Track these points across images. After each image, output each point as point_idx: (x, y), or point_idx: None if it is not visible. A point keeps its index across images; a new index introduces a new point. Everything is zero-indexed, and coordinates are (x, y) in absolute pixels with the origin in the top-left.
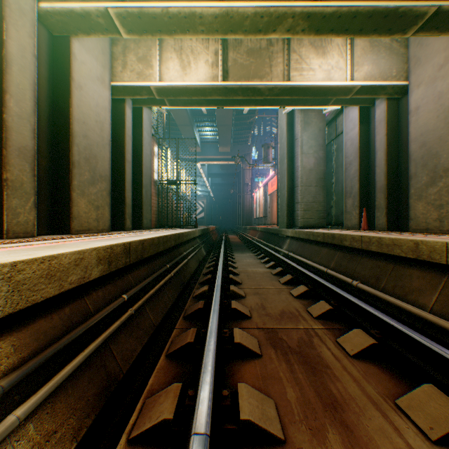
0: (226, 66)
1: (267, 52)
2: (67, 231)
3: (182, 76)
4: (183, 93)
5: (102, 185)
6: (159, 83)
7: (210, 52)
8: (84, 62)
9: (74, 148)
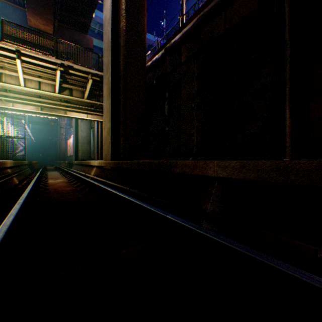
0: None
1: None
2: None
3: (23, 106)
4: (24, 111)
5: None
6: (13, 107)
7: None
8: None
9: None
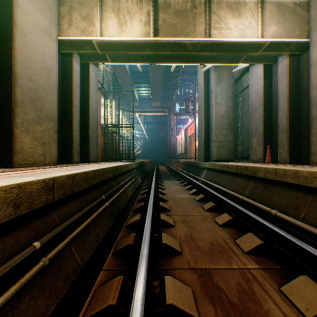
0: (157, 25)
1: (191, 14)
2: (9, 165)
3: (119, 33)
4: (120, 48)
5: (49, 124)
6: (100, 37)
7: (143, 13)
8: (29, 12)
9: (17, 88)
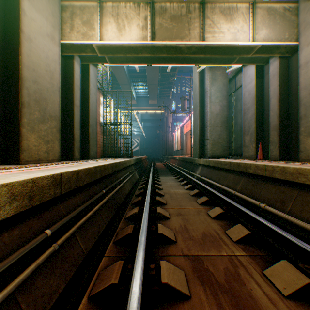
0: (154, 29)
1: (186, 18)
2: (17, 162)
3: (118, 37)
4: (119, 51)
5: (52, 123)
6: (100, 41)
7: (140, 18)
8: (34, 19)
9: (24, 90)
